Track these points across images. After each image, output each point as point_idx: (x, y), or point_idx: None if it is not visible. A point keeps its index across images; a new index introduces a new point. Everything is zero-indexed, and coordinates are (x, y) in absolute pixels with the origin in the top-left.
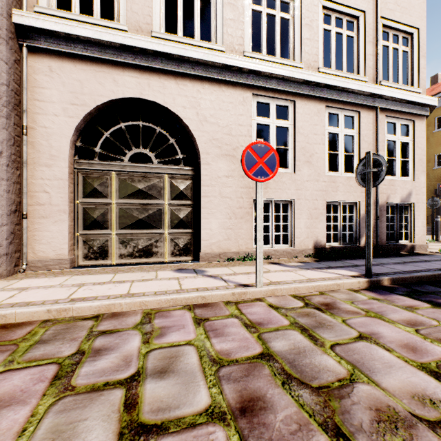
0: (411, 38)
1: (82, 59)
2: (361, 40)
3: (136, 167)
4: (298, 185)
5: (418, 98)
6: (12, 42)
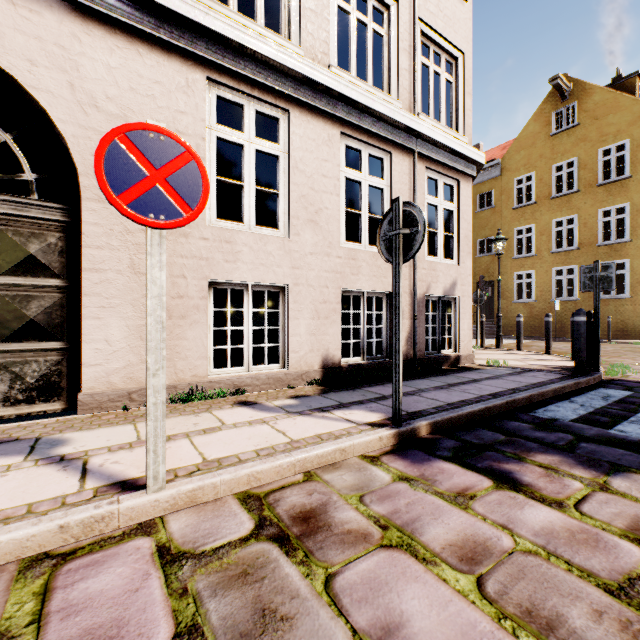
0: (455, 65)
1: None
2: (393, 43)
3: None
4: (296, 259)
5: (464, 148)
6: None
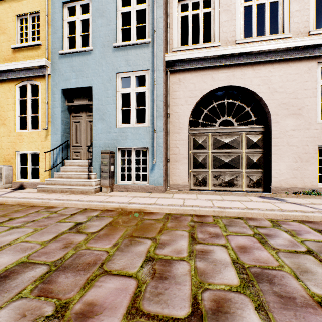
0: None
1: (195, 70)
2: None
3: (224, 129)
4: None
5: None
6: (165, 71)
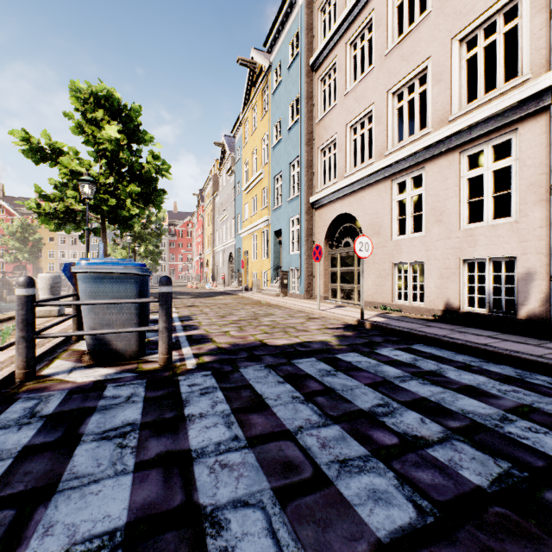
0: None
1: (326, 205)
2: (525, 20)
3: (344, 249)
4: (428, 246)
5: None
6: (309, 211)
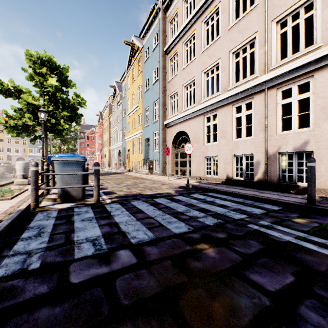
0: None
1: (173, 125)
2: (257, 50)
3: (182, 149)
4: (219, 148)
5: (302, 61)
6: (164, 128)
